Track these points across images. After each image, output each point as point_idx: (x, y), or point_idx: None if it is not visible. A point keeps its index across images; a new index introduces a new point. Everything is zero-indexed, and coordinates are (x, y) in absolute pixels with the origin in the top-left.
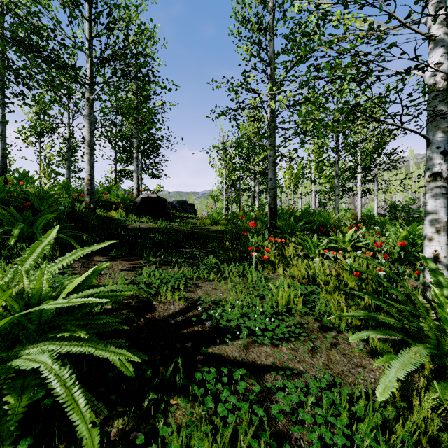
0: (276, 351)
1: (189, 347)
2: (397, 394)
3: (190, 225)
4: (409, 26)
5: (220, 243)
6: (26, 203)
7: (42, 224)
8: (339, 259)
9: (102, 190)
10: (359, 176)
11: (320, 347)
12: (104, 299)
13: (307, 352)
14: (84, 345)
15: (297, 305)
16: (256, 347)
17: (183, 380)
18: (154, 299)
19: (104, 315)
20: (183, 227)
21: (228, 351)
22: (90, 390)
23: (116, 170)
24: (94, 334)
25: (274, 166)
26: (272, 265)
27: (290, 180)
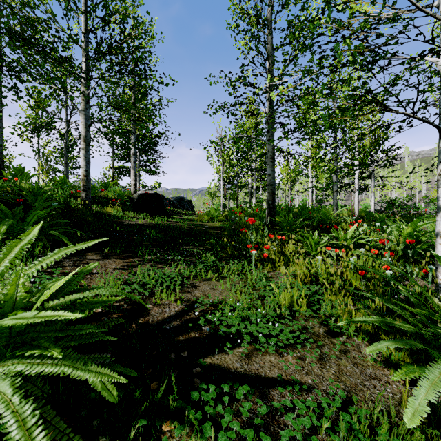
0: (280, 360)
1: (185, 357)
2: (425, 417)
3: (187, 222)
4: (421, 9)
5: (217, 240)
6: (19, 199)
7: (33, 220)
8: (341, 256)
9: (99, 187)
10: (356, 172)
11: (328, 355)
12: (77, 314)
13: (315, 361)
14: (59, 364)
15: (301, 306)
16: (259, 356)
17: (178, 401)
18: (148, 301)
19: (92, 320)
20: (180, 223)
21: (228, 361)
22: (66, 418)
23: (114, 167)
24: (77, 346)
25: (272, 161)
26: (272, 263)
27: (288, 176)
